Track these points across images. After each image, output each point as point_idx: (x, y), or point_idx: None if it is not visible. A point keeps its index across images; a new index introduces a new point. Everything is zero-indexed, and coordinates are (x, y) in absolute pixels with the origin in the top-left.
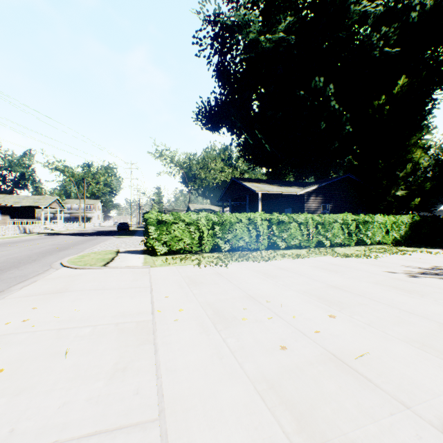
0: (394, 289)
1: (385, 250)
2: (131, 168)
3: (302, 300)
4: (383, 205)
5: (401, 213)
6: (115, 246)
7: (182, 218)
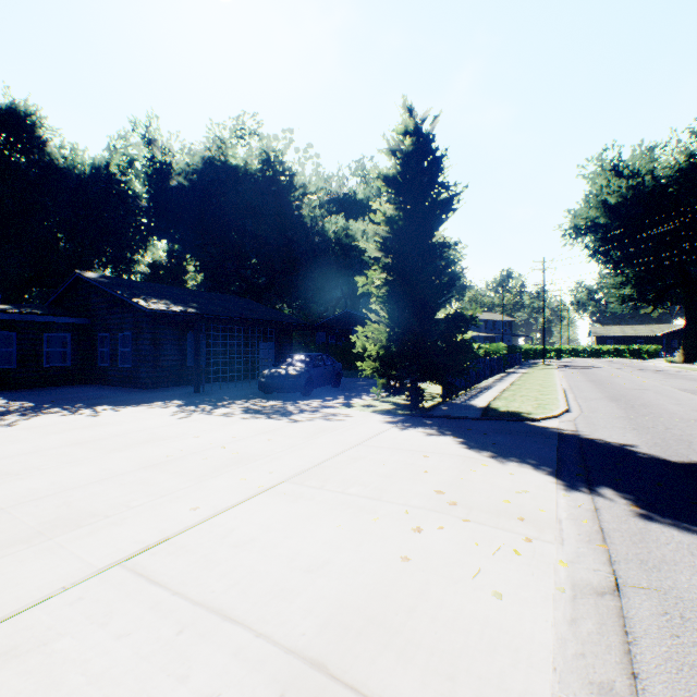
0: (88, 428)
1: None
2: None
3: (155, 447)
4: None
5: None
6: None
7: None
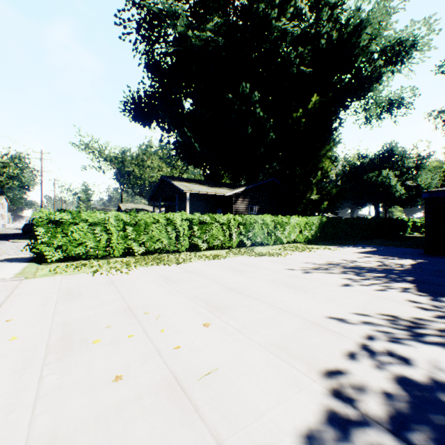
0: (285, 287)
1: (296, 248)
2: (41, 158)
3: (187, 308)
4: (301, 208)
5: (315, 215)
6: None
7: (84, 217)
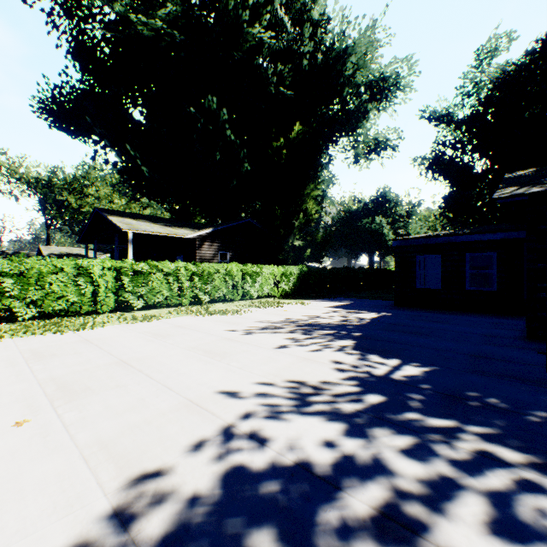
0: (203, 354)
1: (264, 304)
2: None
3: (18, 398)
4: (283, 256)
5: (298, 264)
6: None
7: None
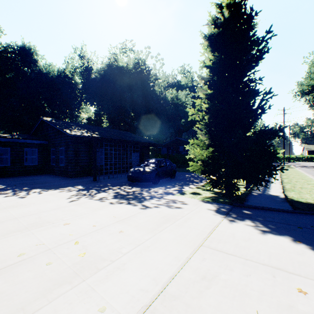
0: (4, 209)
1: None
2: None
3: (24, 237)
4: None
5: None
6: None
7: None
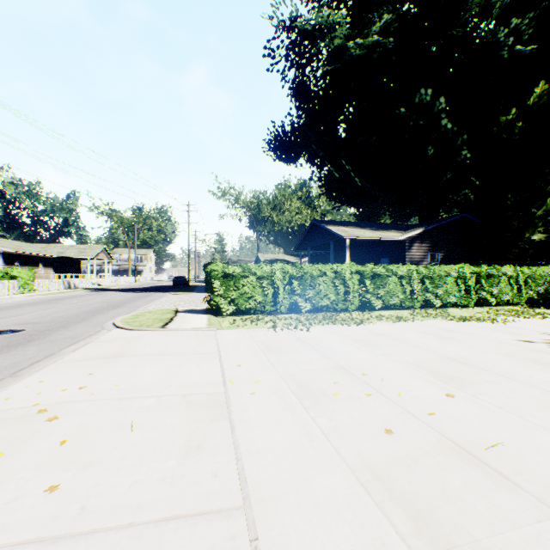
0: (533, 363)
1: (517, 313)
2: (189, 211)
3: (409, 374)
4: (514, 254)
5: (539, 264)
6: (172, 304)
7: (252, 270)
